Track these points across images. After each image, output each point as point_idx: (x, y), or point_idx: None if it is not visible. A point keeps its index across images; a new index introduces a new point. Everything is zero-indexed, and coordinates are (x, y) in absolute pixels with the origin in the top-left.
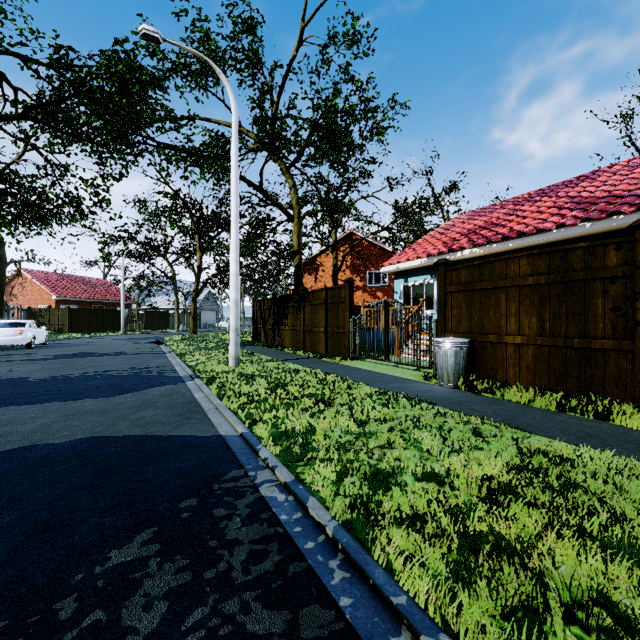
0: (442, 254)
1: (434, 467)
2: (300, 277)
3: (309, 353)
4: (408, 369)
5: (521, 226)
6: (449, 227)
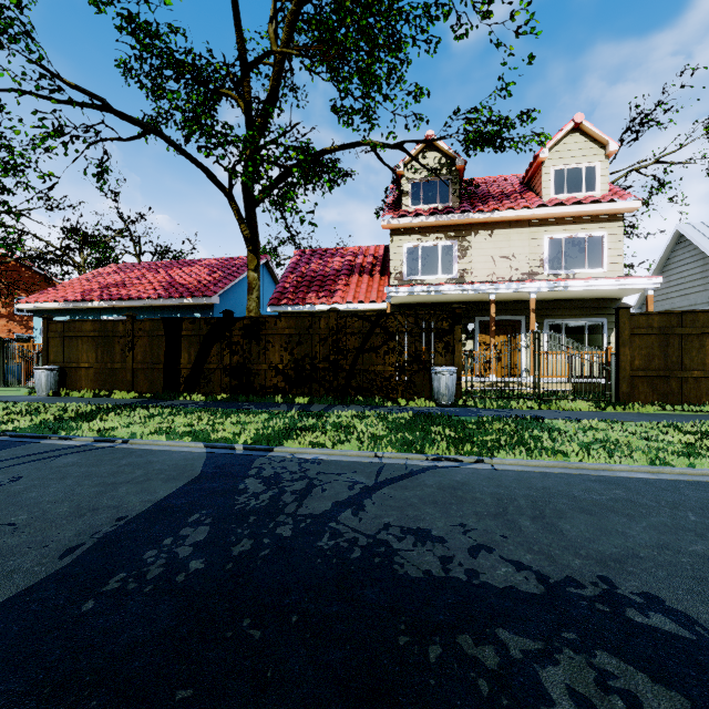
0: (77, 302)
1: None
2: None
3: None
4: (24, 391)
5: (135, 292)
6: (97, 275)
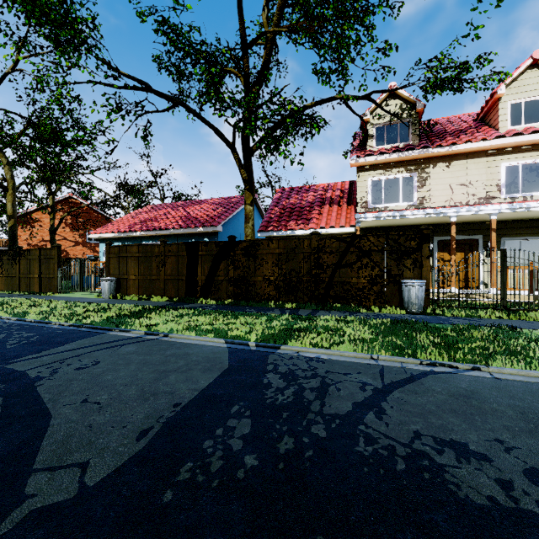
0: (126, 232)
1: (75, 312)
2: (15, 236)
3: (25, 292)
4: (94, 295)
5: (163, 224)
6: (138, 213)
